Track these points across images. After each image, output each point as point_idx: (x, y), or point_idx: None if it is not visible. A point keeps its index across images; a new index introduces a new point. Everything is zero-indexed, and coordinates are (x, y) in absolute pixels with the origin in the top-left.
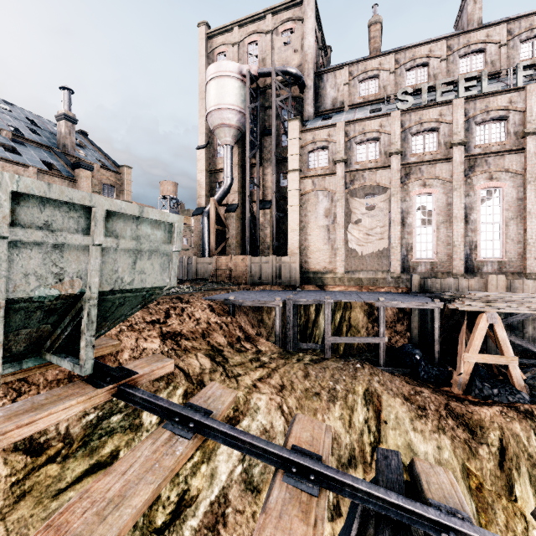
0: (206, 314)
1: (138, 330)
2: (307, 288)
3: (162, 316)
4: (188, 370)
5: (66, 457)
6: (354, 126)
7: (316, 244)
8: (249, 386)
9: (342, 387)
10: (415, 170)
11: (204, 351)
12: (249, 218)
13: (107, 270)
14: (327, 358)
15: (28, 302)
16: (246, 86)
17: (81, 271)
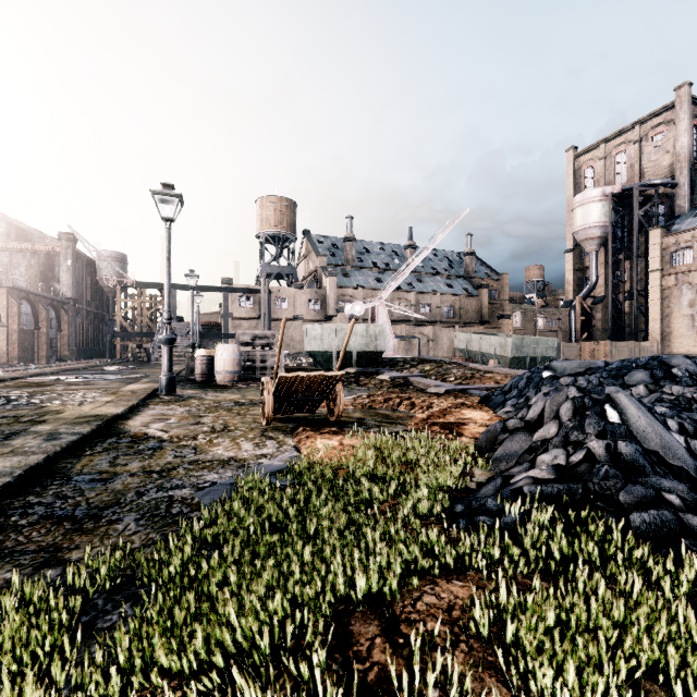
0: None
1: None
2: None
3: None
4: None
5: None
6: None
7: (680, 331)
8: None
9: None
10: None
11: None
12: (611, 311)
13: (541, 352)
14: None
15: (530, 358)
16: (609, 206)
17: (537, 352)
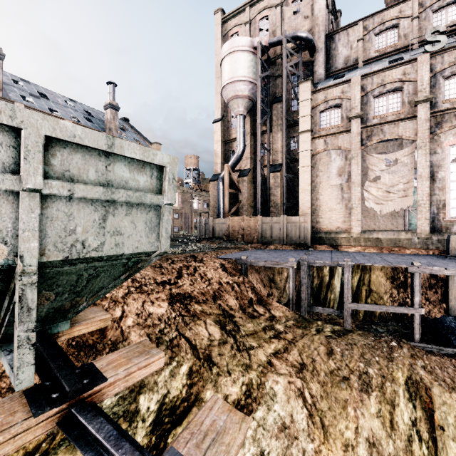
0: (218, 274)
1: (146, 292)
2: (320, 248)
3: (174, 277)
4: (195, 341)
5: (46, 454)
6: (372, 78)
7: (329, 204)
8: (264, 364)
9: (375, 371)
10: (449, 117)
11: (214, 316)
12: (260, 180)
13: (56, 229)
14: (352, 331)
15: None
16: (257, 57)
17: (5, 232)
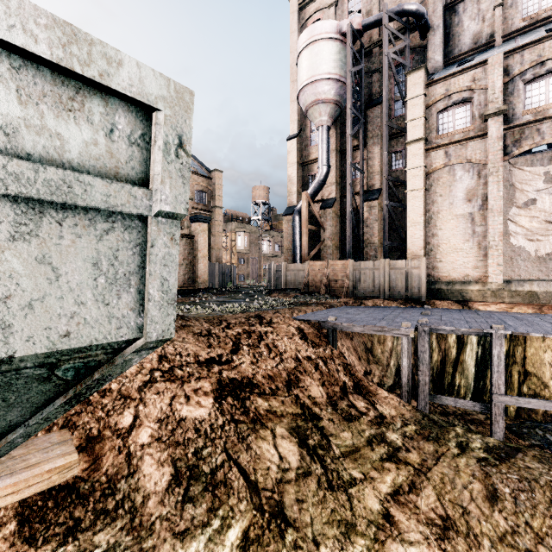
0: (294, 344)
1: (180, 379)
2: (440, 305)
3: (227, 351)
4: (255, 473)
5: None
6: (521, 55)
7: (452, 242)
8: (377, 520)
9: None
10: None
11: (289, 419)
12: (350, 212)
13: None
14: (520, 449)
15: None
16: (347, 45)
17: None
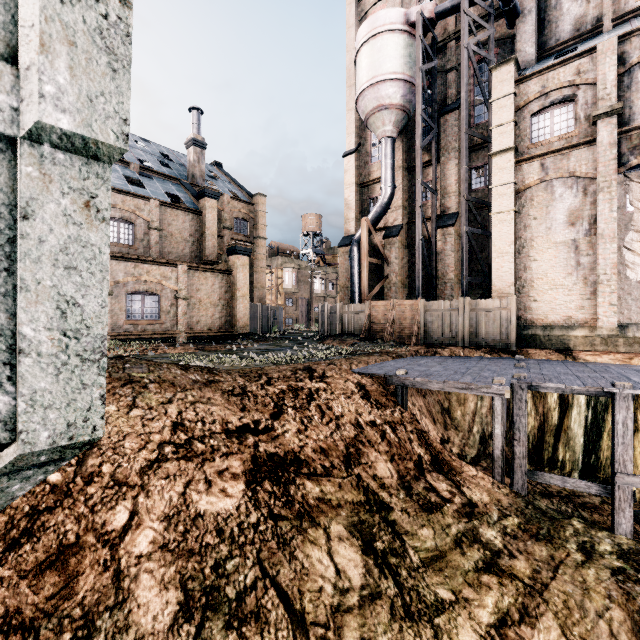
0: (354, 405)
1: (200, 457)
2: (535, 355)
3: (266, 415)
4: (302, 598)
5: None
6: None
7: (550, 277)
8: None
9: None
10: None
11: (348, 510)
12: (420, 241)
13: None
14: None
15: None
16: (416, 38)
17: None
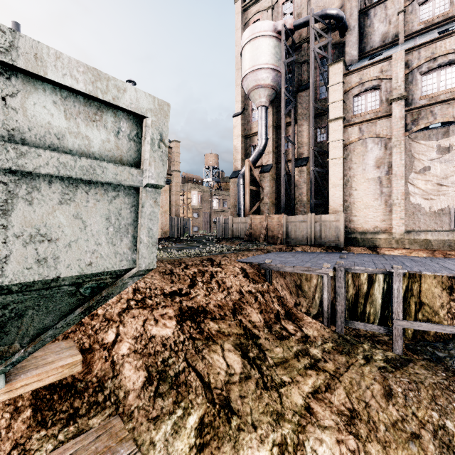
0: (238, 281)
1: (150, 307)
2: (354, 250)
3: (186, 285)
4: (209, 377)
5: None
6: (418, 52)
7: (364, 200)
8: (300, 411)
9: None
10: None
11: (234, 337)
12: (284, 176)
13: None
14: (412, 360)
15: None
16: (281, 41)
17: None
